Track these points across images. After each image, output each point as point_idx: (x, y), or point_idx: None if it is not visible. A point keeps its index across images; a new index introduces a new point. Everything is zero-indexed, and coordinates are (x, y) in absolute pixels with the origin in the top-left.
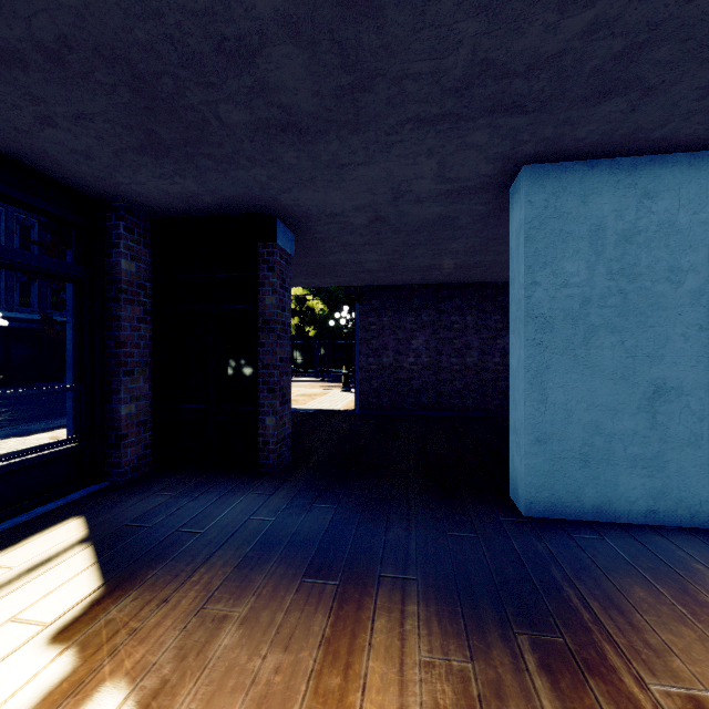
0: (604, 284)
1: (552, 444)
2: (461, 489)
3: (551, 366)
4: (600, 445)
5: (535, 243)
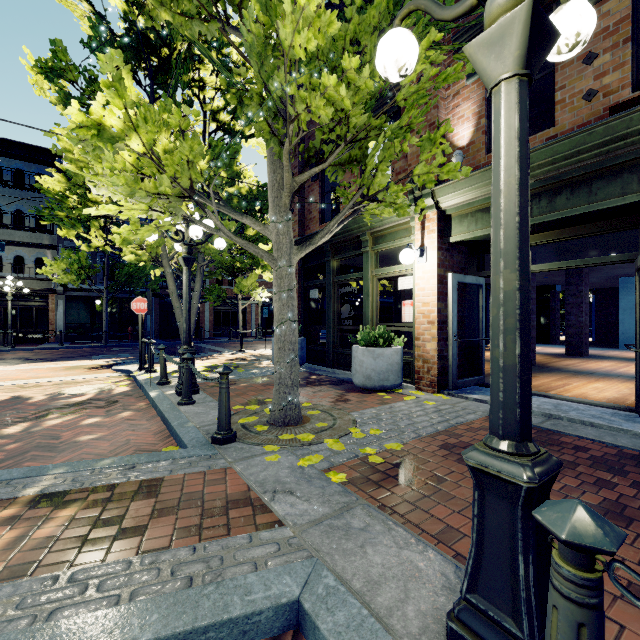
0: None
1: (625, 334)
2: (608, 347)
3: (625, 318)
4: None
5: (621, 293)
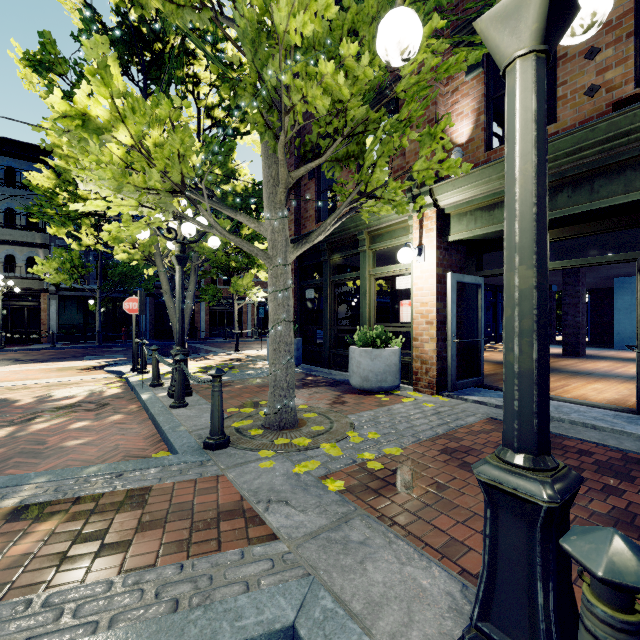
0: (634, 302)
1: (621, 334)
2: (604, 347)
3: (621, 318)
4: (633, 335)
5: (617, 294)
